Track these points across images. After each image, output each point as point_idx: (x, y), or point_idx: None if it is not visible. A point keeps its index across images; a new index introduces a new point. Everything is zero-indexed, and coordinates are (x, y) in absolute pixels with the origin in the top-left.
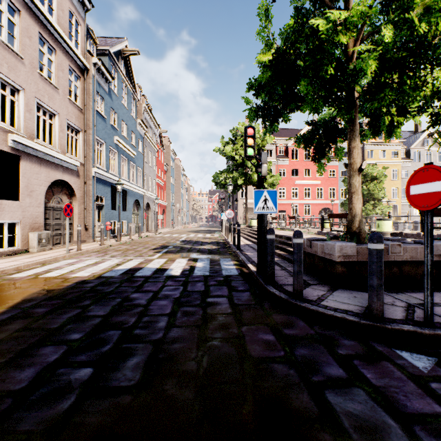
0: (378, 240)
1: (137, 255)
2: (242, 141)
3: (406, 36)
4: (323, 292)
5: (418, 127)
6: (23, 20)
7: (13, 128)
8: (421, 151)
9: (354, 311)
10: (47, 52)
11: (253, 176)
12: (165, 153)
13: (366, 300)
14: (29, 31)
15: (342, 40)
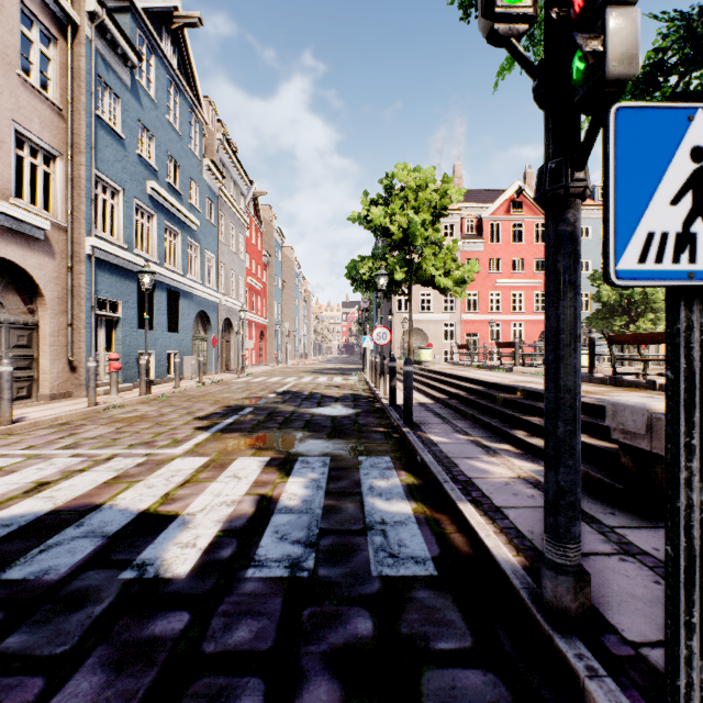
0: None
1: (140, 442)
2: (402, 200)
3: None
4: None
5: None
6: None
7: None
8: None
9: None
10: None
11: (424, 265)
12: (264, 233)
13: None
14: None
15: None
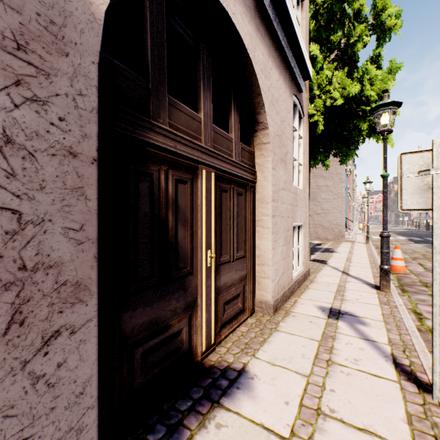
0: None
1: None
2: None
3: None
4: None
5: None
6: None
7: None
8: None
9: None
10: None
11: None
12: None
13: None
14: None
15: None
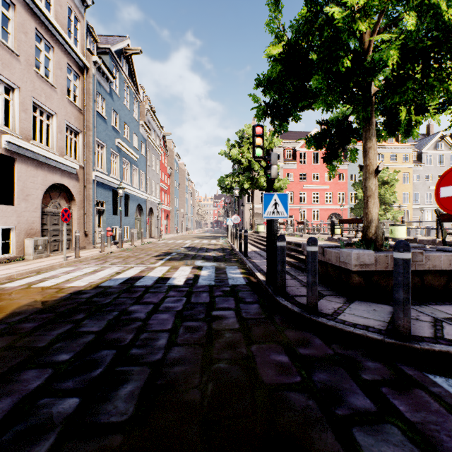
0: (405, 249)
1: (138, 263)
2: (248, 144)
3: (431, 23)
4: (339, 304)
5: (430, 129)
6: (18, 14)
7: (7, 128)
8: (433, 154)
9: (376, 327)
10: (45, 50)
11: (260, 180)
12: (168, 156)
13: (387, 313)
14: (24, 26)
15: (360, 28)
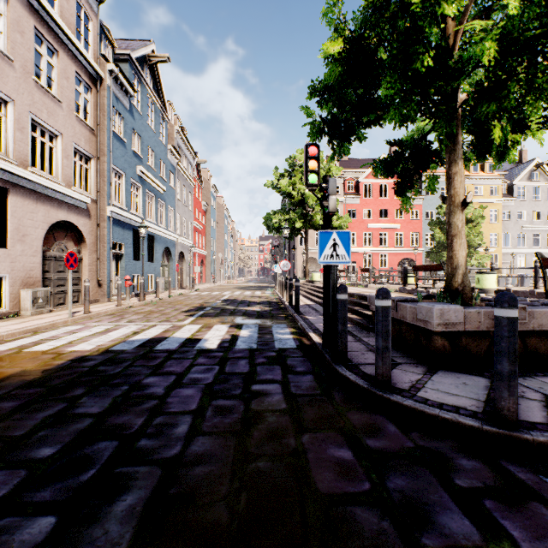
0: (511, 304)
1: (163, 320)
2: (301, 173)
3: (540, 7)
4: (418, 376)
5: (523, 156)
6: (13, 9)
7: None
8: (527, 186)
9: (469, 409)
10: (49, 55)
11: (315, 218)
12: (203, 189)
13: (482, 388)
14: (20, 24)
15: (447, 13)
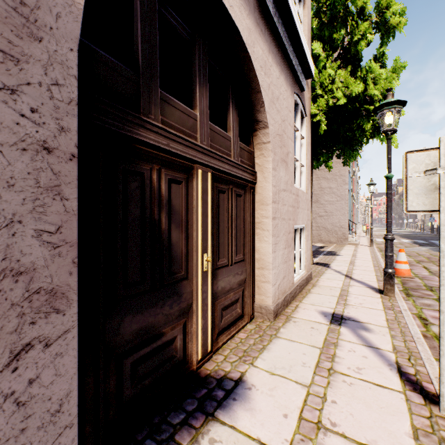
0: None
1: None
2: None
3: None
4: None
5: None
6: None
7: None
8: None
9: None
10: None
11: None
12: None
13: None
14: None
15: None
